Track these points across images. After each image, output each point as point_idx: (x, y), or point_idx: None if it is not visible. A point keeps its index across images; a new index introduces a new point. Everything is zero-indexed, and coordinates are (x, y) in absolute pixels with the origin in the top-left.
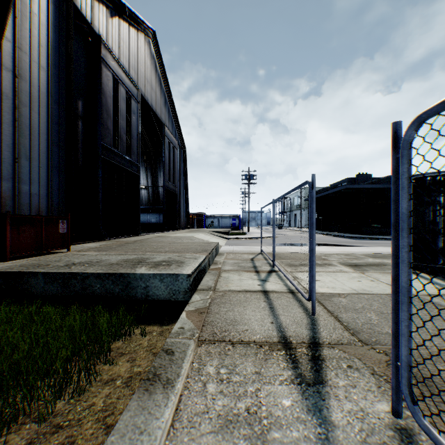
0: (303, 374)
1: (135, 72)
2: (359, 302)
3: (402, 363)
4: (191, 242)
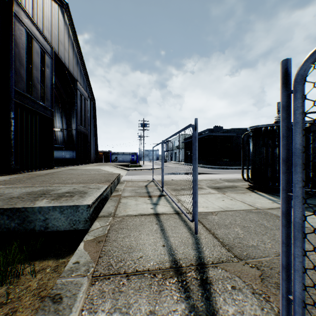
0: (196, 305)
1: (50, 33)
2: (227, 219)
3: (297, 299)
4: (97, 173)
